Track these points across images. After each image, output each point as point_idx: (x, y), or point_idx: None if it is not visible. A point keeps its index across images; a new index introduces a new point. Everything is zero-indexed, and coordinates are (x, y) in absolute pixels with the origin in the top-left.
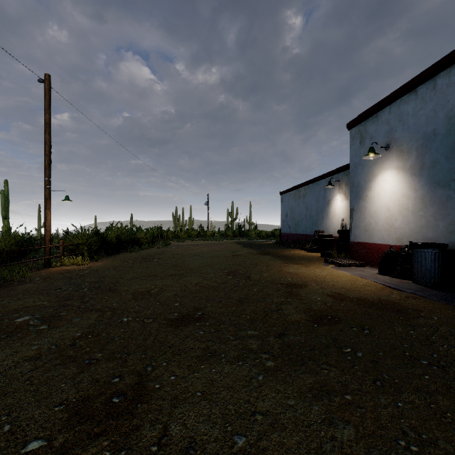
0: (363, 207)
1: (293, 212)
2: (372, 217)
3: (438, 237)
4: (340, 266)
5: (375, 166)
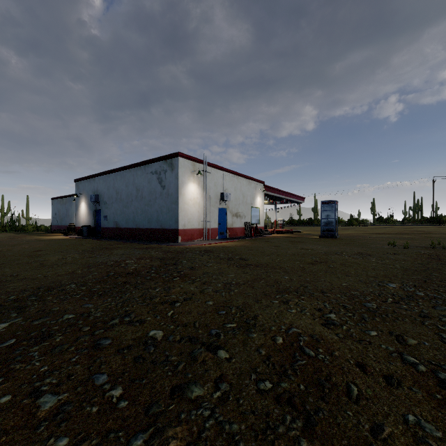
0: (78, 214)
1: (60, 212)
2: (80, 217)
3: (91, 224)
4: (67, 236)
5: (81, 199)
